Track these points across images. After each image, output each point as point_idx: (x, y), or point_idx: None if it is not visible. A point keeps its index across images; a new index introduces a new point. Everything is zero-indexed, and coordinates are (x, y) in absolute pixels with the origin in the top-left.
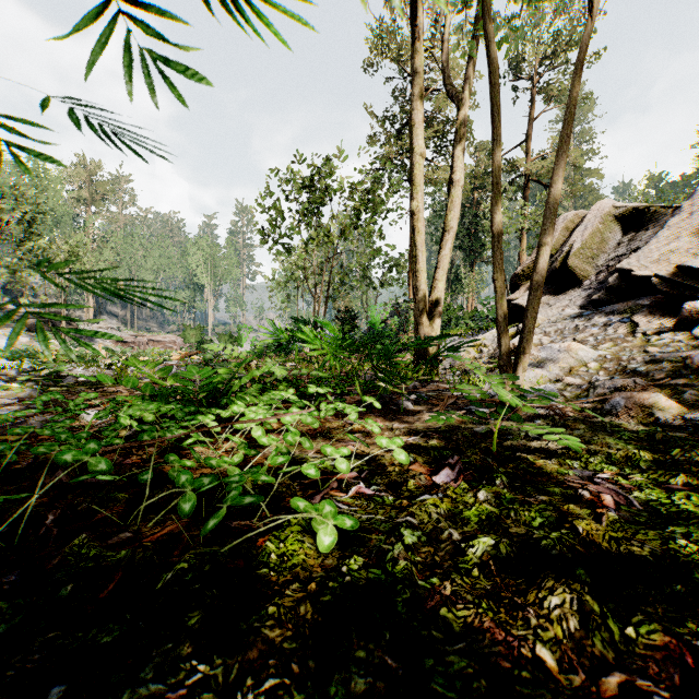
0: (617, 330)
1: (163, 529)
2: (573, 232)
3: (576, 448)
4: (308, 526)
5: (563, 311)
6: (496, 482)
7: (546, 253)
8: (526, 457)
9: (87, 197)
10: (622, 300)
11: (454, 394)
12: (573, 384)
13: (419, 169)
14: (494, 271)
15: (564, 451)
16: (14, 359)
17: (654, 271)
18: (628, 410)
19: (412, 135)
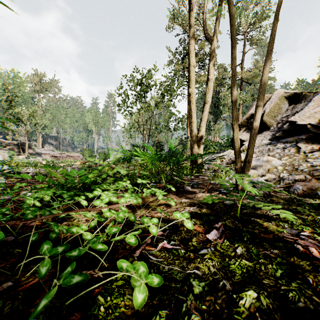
0: (290, 150)
1: (35, 278)
2: (265, 104)
3: (291, 218)
4: (130, 277)
5: (261, 142)
6: (244, 239)
7: (260, 111)
8: (257, 220)
9: (39, 89)
10: (290, 136)
11: (211, 182)
12: (271, 177)
13: (193, 73)
14: (232, 120)
15: (277, 217)
16: (2, 164)
17: (307, 122)
18: (303, 191)
19: (189, 57)
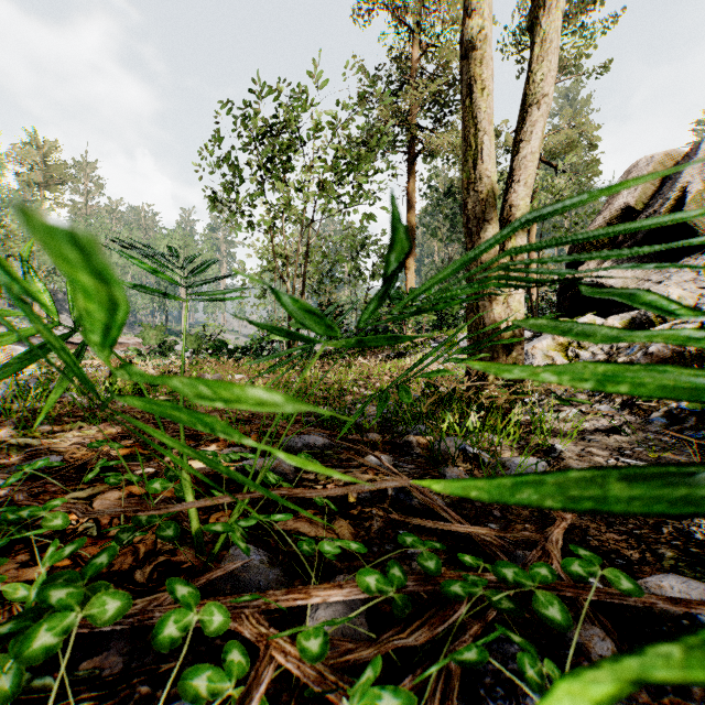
0: None
1: None
2: (673, 174)
3: None
4: None
5: None
6: None
7: None
8: None
9: (41, 180)
10: None
11: None
12: None
13: None
14: None
15: None
16: None
17: None
18: None
19: None
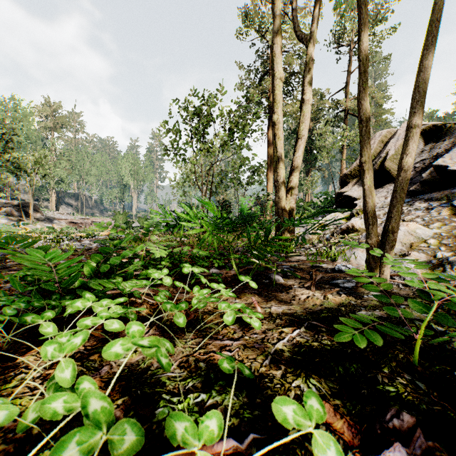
0: (439, 212)
1: None
2: (387, 143)
3: None
4: None
5: (386, 199)
6: None
7: (416, 135)
8: None
9: (51, 126)
10: (434, 191)
11: (314, 266)
12: (419, 258)
13: (280, 90)
14: (361, 154)
15: None
16: None
17: None
18: None
19: (274, 63)
